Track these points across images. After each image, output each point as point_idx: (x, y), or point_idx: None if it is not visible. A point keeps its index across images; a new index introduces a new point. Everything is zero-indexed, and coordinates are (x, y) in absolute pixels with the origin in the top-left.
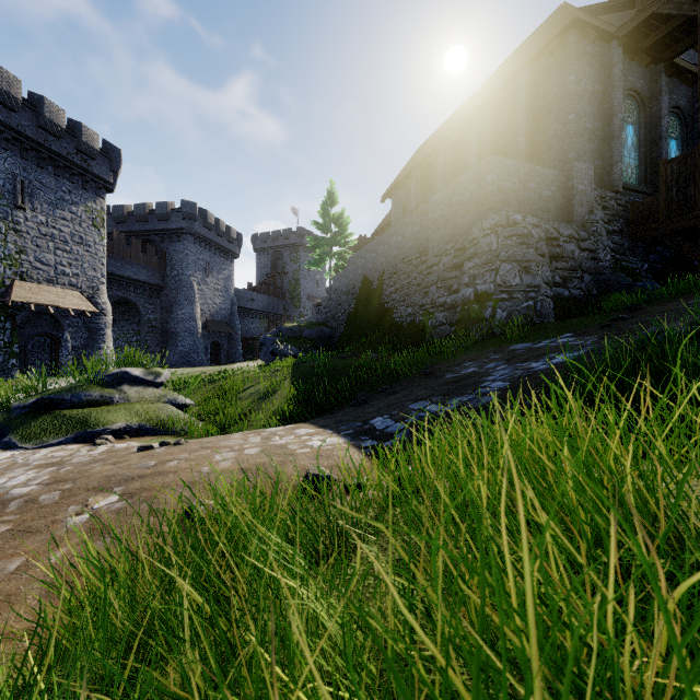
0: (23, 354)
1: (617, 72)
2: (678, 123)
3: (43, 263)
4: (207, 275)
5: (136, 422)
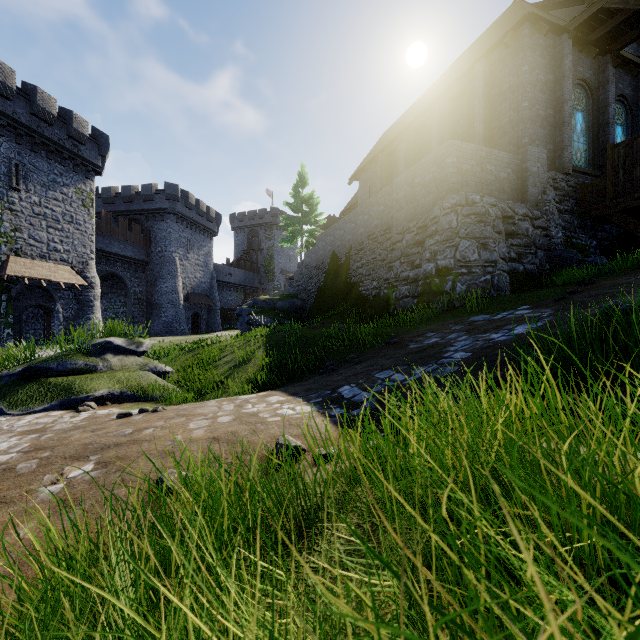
0: (18, 324)
1: (567, 63)
2: (624, 110)
3: (36, 240)
4: (188, 251)
5: (117, 389)
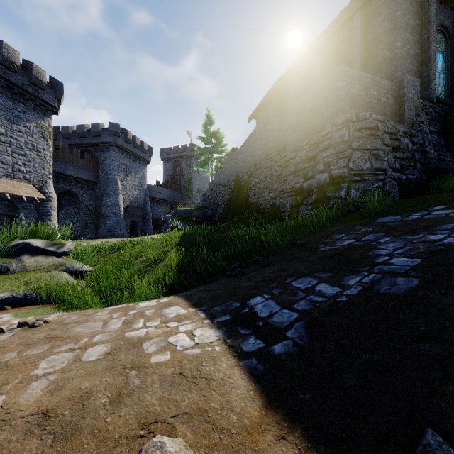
0: None
1: (433, 10)
2: None
3: (3, 162)
4: (127, 174)
5: (22, 292)
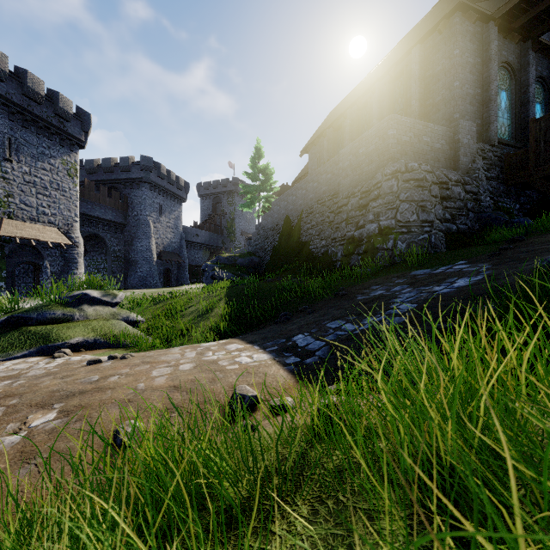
0: (10, 279)
1: (493, 47)
2: (542, 90)
3: (27, 204)
4: (160, 215)
5: (92, 337)
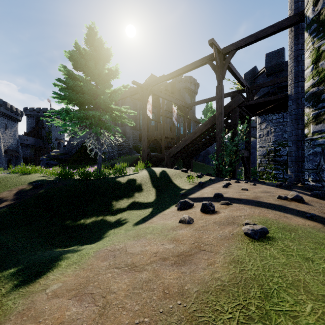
0: None
1: (138, 106)
2: (154, 115)
3: None
4: (6, 129)
5: None
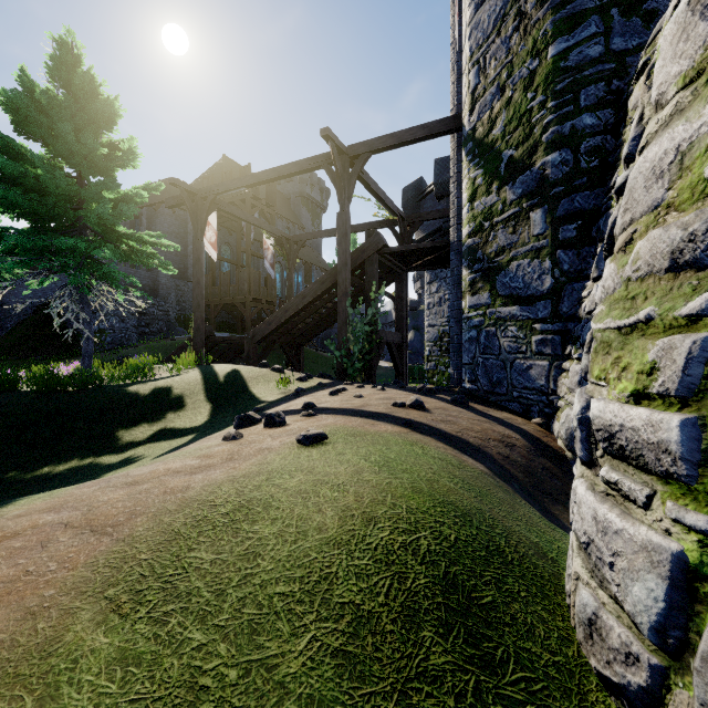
0: None
1: (190, 227)
2: (229, 249)
3: None
4: None
5: None
